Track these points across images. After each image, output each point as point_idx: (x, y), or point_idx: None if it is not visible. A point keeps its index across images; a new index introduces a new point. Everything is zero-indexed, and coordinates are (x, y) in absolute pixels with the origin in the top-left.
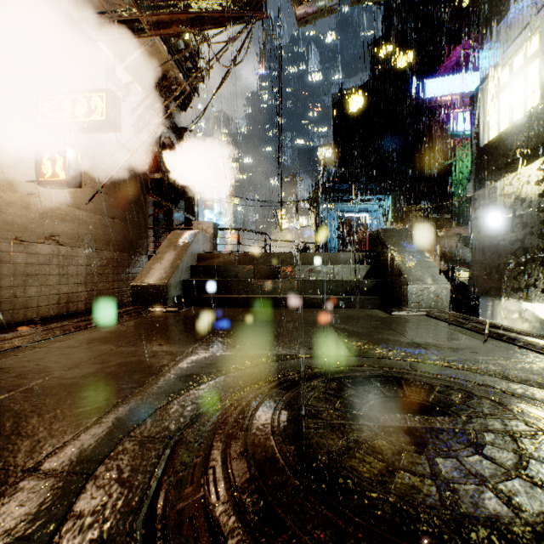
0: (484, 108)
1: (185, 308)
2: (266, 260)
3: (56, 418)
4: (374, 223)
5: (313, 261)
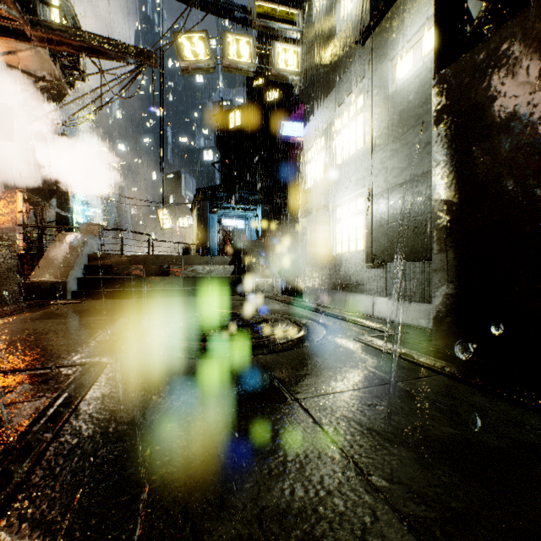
0: (305, 167)
1: (86, 301)
2: (155, 261)
3: (76, 336)
4: (248, 229)
5: (194, 262)
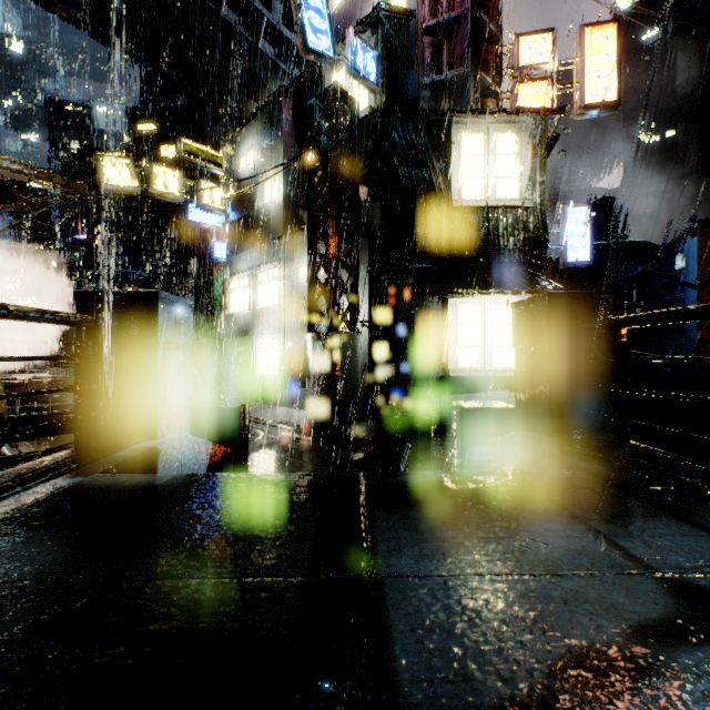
0: (229, 293)
1: None
2: None
3: None
4: None
5: None
